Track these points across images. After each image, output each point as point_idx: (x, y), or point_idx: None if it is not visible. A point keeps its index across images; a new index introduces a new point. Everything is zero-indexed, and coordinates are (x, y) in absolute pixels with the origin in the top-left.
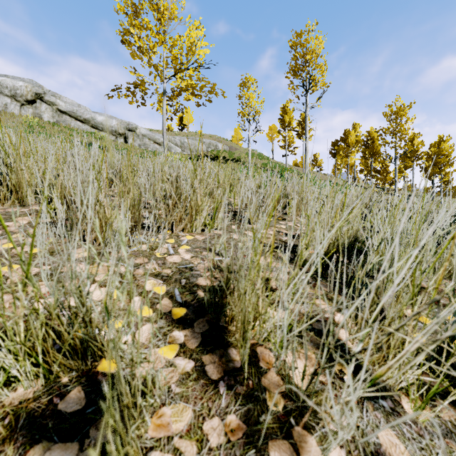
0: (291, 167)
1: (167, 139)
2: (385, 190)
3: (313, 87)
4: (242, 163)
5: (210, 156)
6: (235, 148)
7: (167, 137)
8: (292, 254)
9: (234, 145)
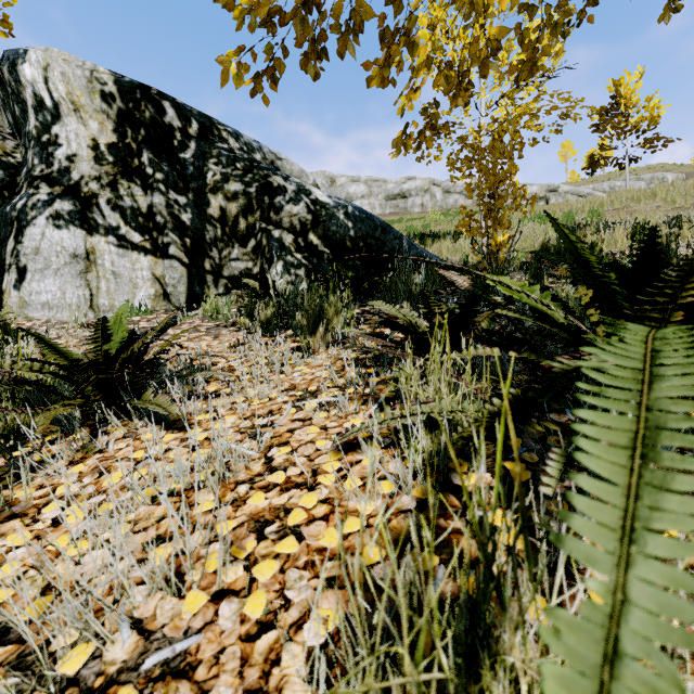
0: None
1: (591, 189)
2: None
3: None
4: None
5: None
6: None
7: (591, 187)
8: None
9: None
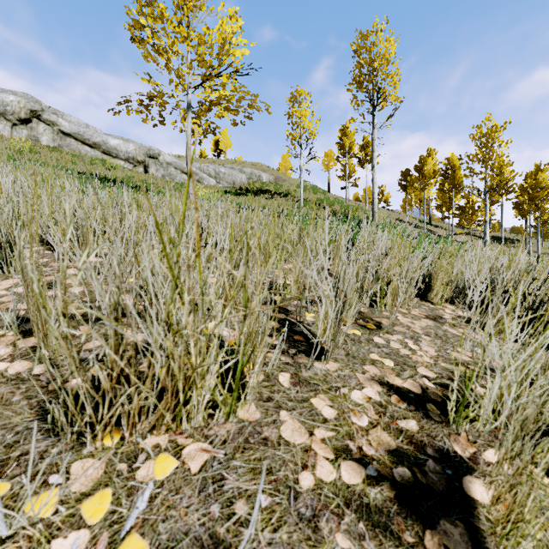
0: (352, 202)
1: (198, 168)
2: (471, 232)
3: (381, 102)
4: (292, 198)
5: (252, 189)
6: (283, 179)
7: (198, 166)
8: (461, 530)
9: (281, 176)
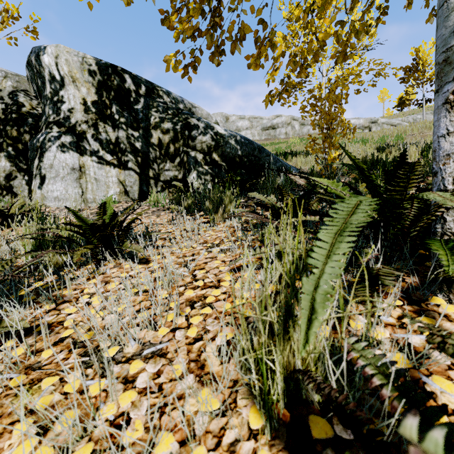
0: None
1: (400, 121)
2: None
3: None
4: None
5: None
6: None
7: (400, 119)
8: None
9: None
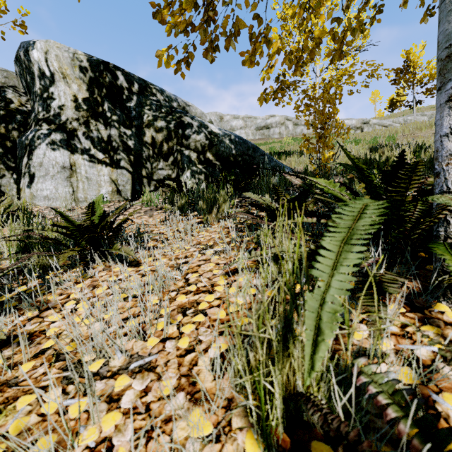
0: None
1: (391, 122)
2: None
3: None
4: None
5: None
6: None
7: (391, 121)
8: None
9: None
